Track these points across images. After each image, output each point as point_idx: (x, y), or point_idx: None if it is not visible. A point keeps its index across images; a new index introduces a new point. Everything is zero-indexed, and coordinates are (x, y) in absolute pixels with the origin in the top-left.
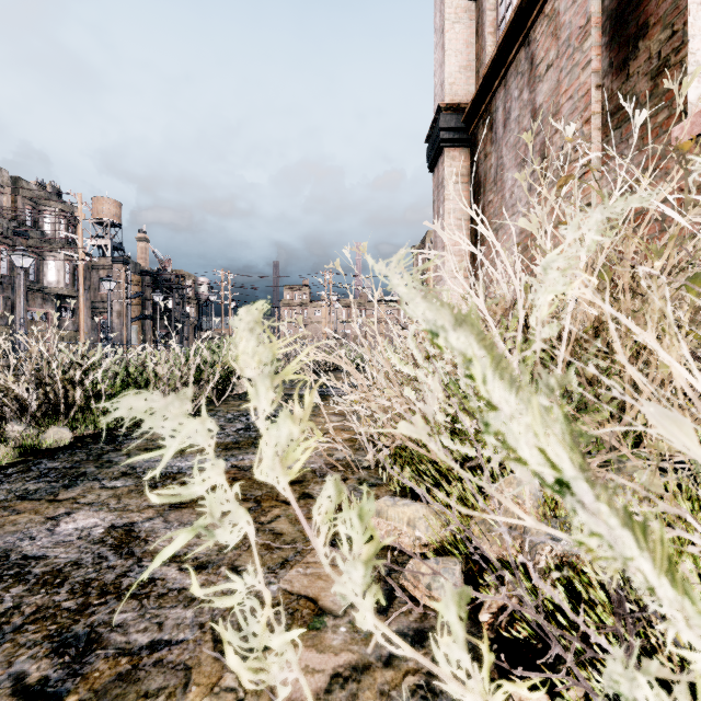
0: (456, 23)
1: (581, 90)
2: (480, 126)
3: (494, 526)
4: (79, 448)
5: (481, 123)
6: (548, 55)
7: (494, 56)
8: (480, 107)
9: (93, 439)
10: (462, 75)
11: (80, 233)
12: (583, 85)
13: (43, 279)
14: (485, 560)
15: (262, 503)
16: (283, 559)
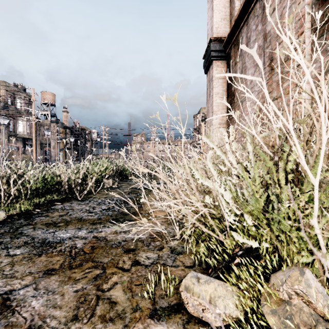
0: None
1: (297, 16)
2: (232, 48)
3: (293, 326)
4: (7, 223)
5: (233, 46)
6: (274, 2)
7: (241, 8)
8: (232, 38)
9: (18, 217)
10: (222, 22)
11: (33, 108)
12: (299, 13)
13: (16, 130)
14: None
15: (106, 270)
16: None
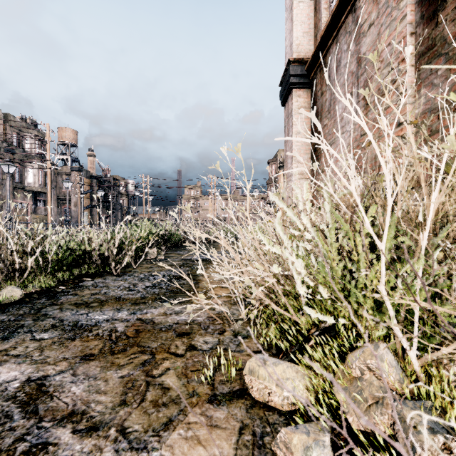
0: (300, 2)
1: (397, 38)
2: (318, 73)
3: (361, 399)
4: (26, 303)
5: (318, 71)
6: (370, 16)
7: (329, 21)
8: (318, 60)
9: (39, 295)
10: (305, 38)
11: (48, 150)
12: (399, 34)
13: (24, 181)
14: (351, 428)
15: (156, 355)
16: (167, 418)
